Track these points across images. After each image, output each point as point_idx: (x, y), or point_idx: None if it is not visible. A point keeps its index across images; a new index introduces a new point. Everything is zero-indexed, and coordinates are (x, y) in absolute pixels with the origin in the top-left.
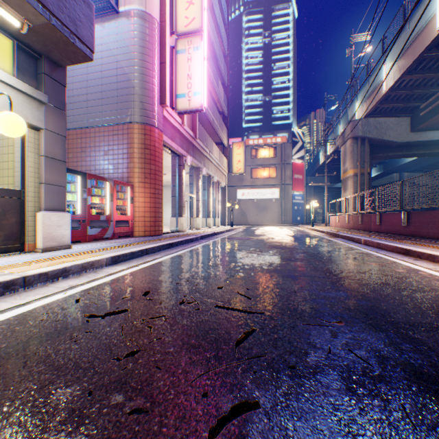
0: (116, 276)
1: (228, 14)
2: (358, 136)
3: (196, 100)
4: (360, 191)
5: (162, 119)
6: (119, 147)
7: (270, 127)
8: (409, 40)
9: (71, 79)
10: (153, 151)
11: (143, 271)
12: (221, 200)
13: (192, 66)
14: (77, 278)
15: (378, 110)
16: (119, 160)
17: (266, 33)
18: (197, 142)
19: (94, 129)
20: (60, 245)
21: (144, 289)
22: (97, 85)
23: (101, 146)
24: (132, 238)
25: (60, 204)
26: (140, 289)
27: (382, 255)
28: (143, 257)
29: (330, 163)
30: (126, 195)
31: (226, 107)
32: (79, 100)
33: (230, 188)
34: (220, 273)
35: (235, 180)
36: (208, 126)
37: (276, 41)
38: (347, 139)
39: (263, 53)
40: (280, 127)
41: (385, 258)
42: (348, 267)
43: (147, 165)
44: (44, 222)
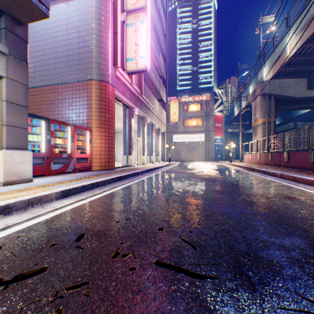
0: (60, 211)
1: (166, 4)
2: (266, 93)
3: (141, 62)
4: (267, 135)
5: (115, 78)
6: (80, 99)
7: (197, 89)
8: (310, 15)
9: (44, 47)
10: (108, 103)
11: (87, 206)
12: (161, 142)
13: (138, 35)
14: (19, 215)
15: (282, 72)
16: (80, 110)
17: (194, 21)
18: (143, 97)
19: (61, 86)
20: (22, 179)
21: (80, 230)
22: (63, 51)
23: (66, 99)
24: (90, 172)
25: (22, 144)
26: (76, 231)
27: (303, 188)
28: (93, 190)
29: (243, 115)
30: (85, 138)
31: (165, 73)
32: (49, 63)
33: (168, 134)
34: (160, 208)
35: (172, 127)
36: (152, 87)
37: (202, 26)
38: (257, 96)
39: (192, 35)
40: (205, 90)
41: (309, 192)
42: (282, 202)
43: (103, 114)
44: (5, 159)
